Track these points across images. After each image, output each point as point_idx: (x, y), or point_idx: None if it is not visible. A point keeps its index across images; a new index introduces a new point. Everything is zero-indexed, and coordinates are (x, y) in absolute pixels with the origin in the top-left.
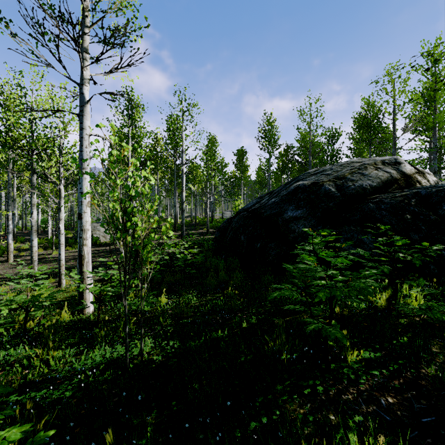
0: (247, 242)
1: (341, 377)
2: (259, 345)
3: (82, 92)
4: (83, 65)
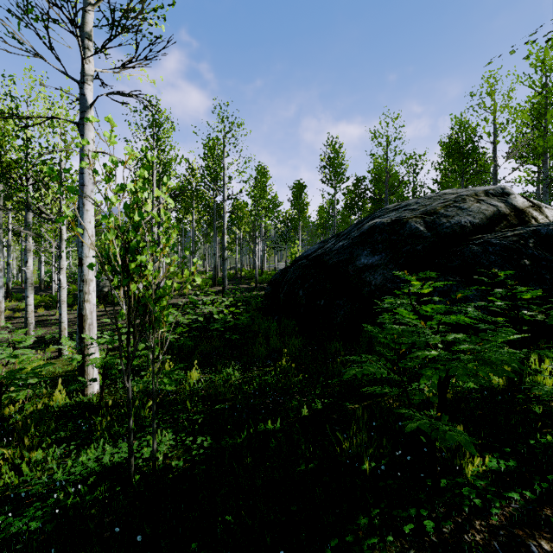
0: (307, 298)
1: (459, 501)
2: (327, 445)
3: (83, 93)
4: (85, 55)
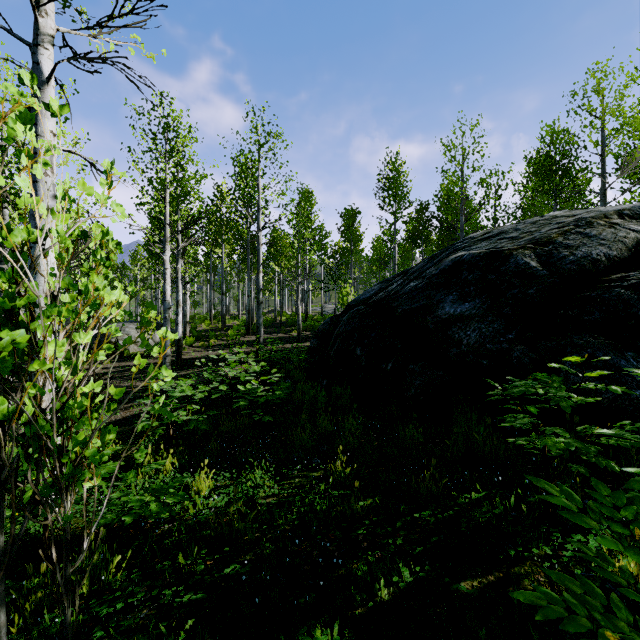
0: (367, 359)
1: None
2: None
3: (36, 61)
4: (39, 4)
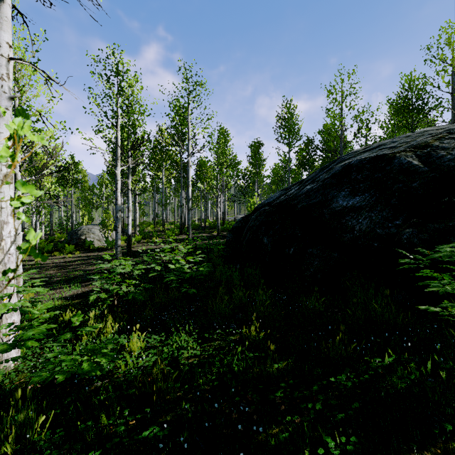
0: (272, 246)
1: None
2: None
3: None
4: None
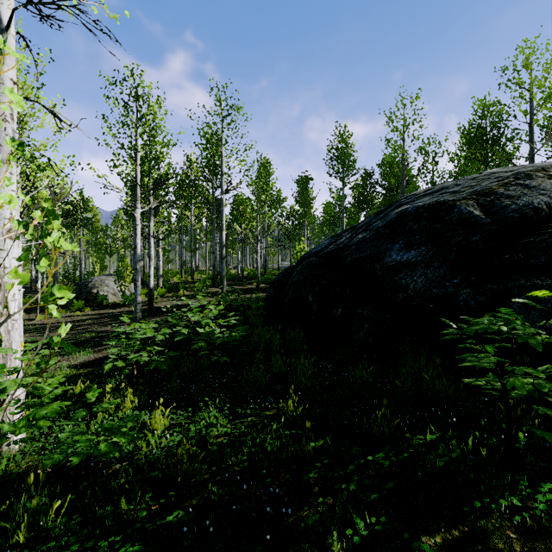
0: (318, 305)
1: None
2: None
3: None
4: None
